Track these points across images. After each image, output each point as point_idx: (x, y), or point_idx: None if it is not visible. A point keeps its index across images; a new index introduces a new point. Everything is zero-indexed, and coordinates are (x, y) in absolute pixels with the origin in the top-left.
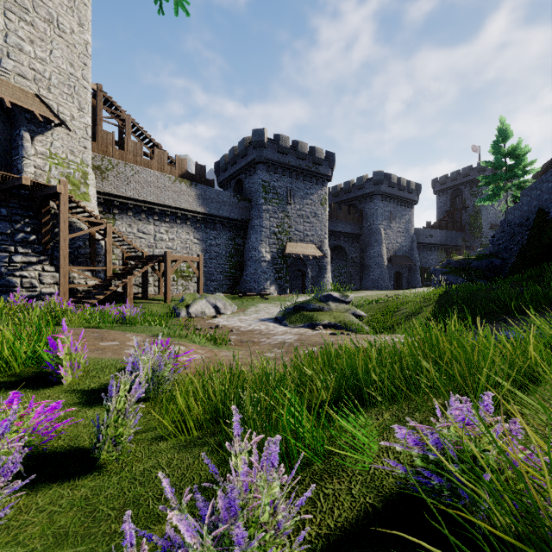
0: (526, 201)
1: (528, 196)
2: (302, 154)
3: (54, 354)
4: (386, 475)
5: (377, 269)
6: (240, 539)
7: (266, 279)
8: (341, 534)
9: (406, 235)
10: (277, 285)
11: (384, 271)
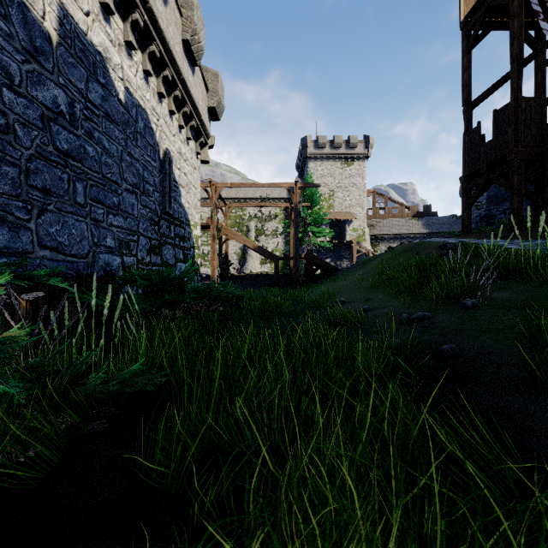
0: None
1: None
2: None
3: None
4: None
5: None
6: None
7: None
8: None
9: None
10: None
11: None
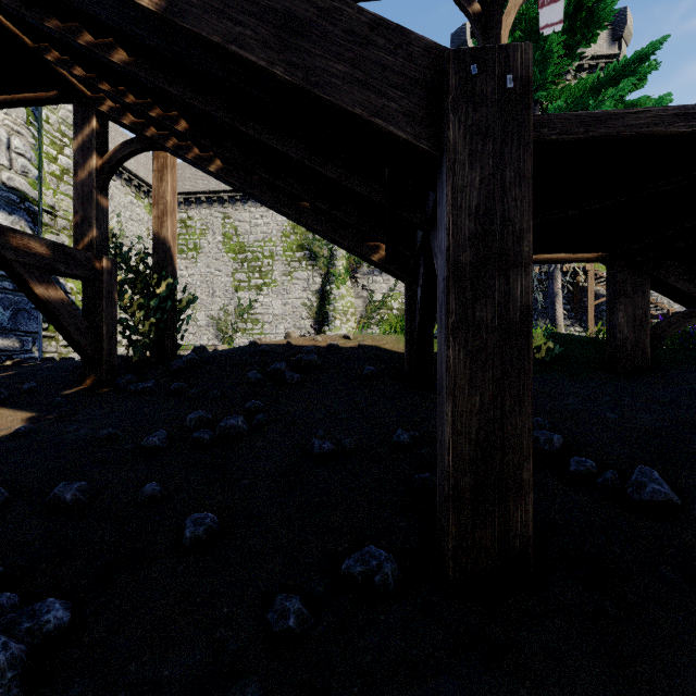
0: None
1: None
2: None
3: None
4: None
5: None
6: None
7: None
8: None
9: None
10: None
11: None
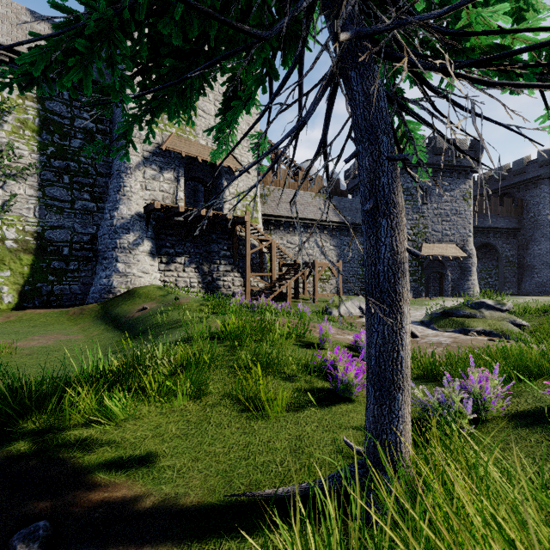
0: None
1: None
2: (440, 150)
3: (321, 333)
4: (547, 399)
5: (544, 270)
6: (486, 389)
7: None
8: (523, 410)
9: None
10: (411, 288)
11: None
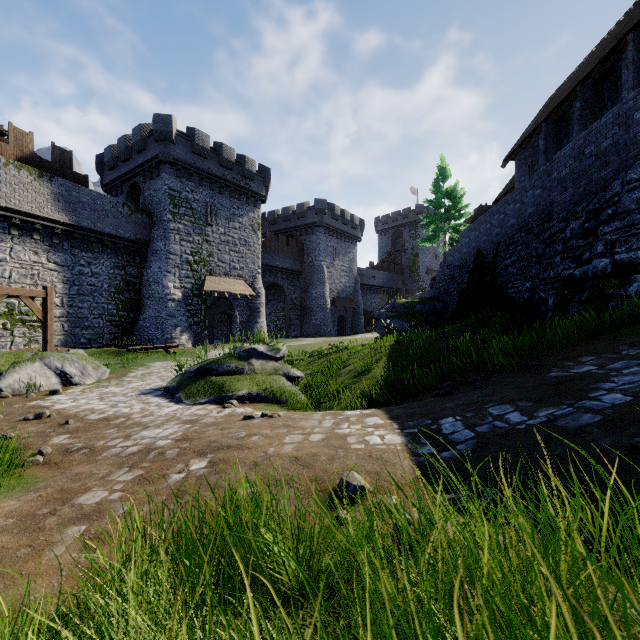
0: (465, 242)
1: (467, 237)
2: (227, 162)
3: None
4: None
5: (319, 312)
6: None
7: (174, 324)
8: None
9: (350, 275)
10: (192, 334)
11: (327, 314)
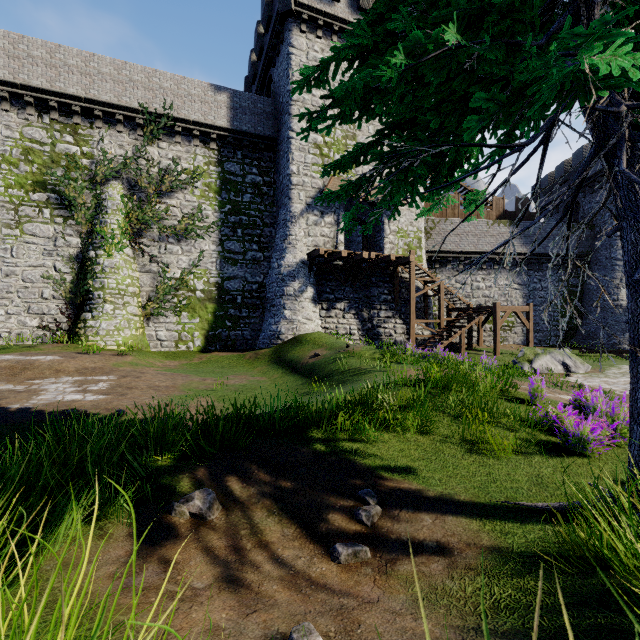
0: None
1: None
2: None
3: (531, 387)
4: None
5: None
6: None
7: (622, 330)
8: None
9: None
10: None
11: None
